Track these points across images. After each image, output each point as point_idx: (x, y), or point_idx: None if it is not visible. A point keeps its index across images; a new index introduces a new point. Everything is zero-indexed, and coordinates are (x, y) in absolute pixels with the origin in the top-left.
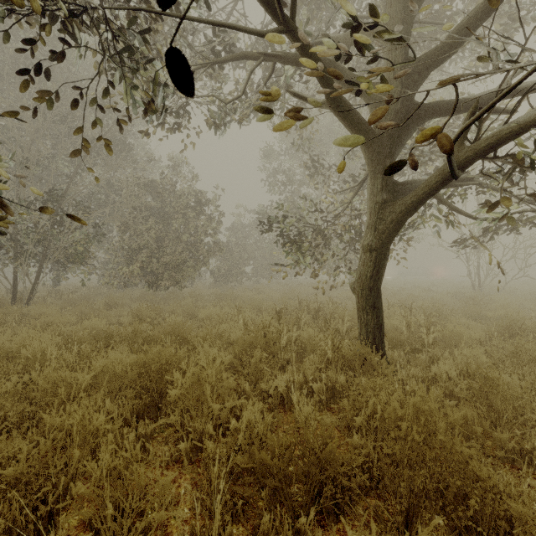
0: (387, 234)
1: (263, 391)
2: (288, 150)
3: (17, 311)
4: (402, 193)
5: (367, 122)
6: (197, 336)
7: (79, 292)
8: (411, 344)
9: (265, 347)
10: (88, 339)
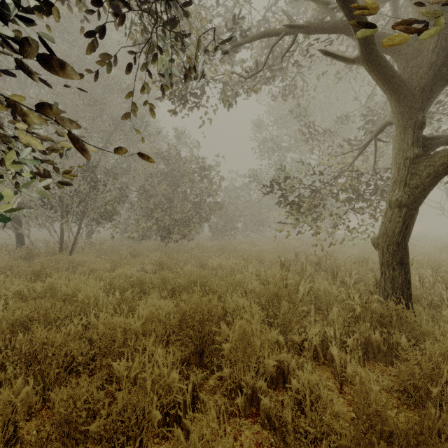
0: (421, 189)
1: (295, 343)
2: (277, 120)
3: (65, 258)
4: (430, 148)
5: (401, 76)
6: (218, 285)
7: (107, 243)
8: (426, 299)
9: (288, 298)
10: (126, 285)
